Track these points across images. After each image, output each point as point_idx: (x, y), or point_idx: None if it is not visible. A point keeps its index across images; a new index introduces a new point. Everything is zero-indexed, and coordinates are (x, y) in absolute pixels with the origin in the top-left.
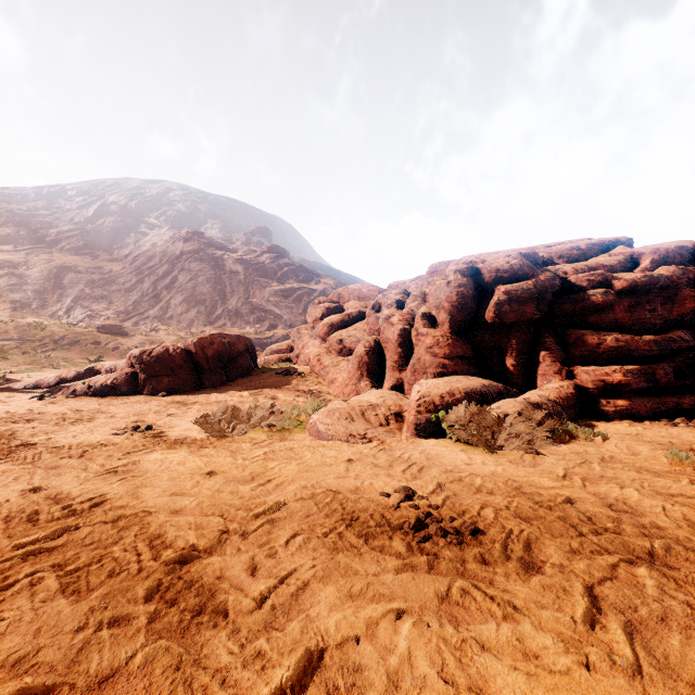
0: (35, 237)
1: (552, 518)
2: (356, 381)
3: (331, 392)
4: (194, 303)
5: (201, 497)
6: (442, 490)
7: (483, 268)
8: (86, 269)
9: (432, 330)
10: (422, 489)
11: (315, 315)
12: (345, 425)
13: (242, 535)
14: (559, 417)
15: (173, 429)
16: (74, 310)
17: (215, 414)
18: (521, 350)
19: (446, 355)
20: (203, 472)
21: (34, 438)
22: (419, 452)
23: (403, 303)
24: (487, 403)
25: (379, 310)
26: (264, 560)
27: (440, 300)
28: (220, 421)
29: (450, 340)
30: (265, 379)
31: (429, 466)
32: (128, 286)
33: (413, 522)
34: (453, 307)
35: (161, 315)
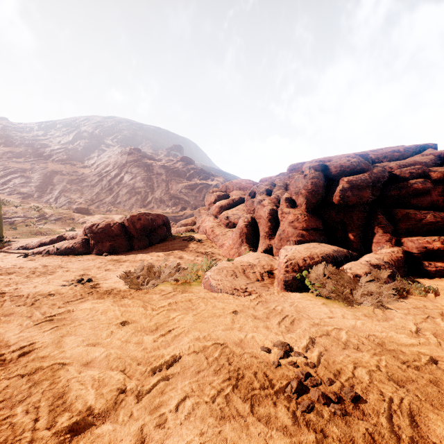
0: (37, 153)
1: (424, 382)
2: (238, 246)
3: (221, 253)
4: (134, 194)
5: (110, 349)
6: (314, 344)
7: (330, 165)
8: (67, 173)
9: (293, 210)
10: (297, 343)
11: (210, 200)
12: (231, 280)
13: (137, 396)
14: (394, 275)
15: (106, 281)
16: (59, 198)
17: (135, 271)
18: (360, 224)
19: (304, 228)
20: (118, 322)
21: (6, 287)
22: (289, 305)
23: (271, 191)
24: (338, 264)
25: (254, 196)
26: (153, 432)
27: (298, 188)
28: (139, 276)
29: (306, 217)
30: (175, 244)
31: (299, 319)
32: (93, 183)
33: (295, 386)
34: (308, 193)
35: (113, 201)
